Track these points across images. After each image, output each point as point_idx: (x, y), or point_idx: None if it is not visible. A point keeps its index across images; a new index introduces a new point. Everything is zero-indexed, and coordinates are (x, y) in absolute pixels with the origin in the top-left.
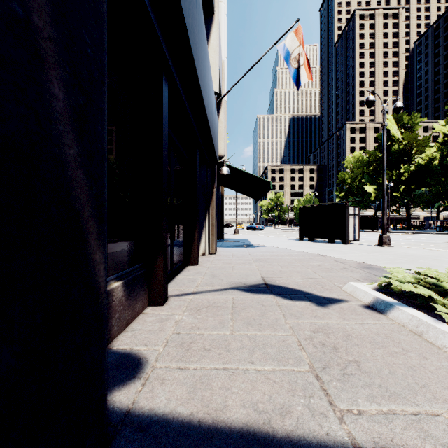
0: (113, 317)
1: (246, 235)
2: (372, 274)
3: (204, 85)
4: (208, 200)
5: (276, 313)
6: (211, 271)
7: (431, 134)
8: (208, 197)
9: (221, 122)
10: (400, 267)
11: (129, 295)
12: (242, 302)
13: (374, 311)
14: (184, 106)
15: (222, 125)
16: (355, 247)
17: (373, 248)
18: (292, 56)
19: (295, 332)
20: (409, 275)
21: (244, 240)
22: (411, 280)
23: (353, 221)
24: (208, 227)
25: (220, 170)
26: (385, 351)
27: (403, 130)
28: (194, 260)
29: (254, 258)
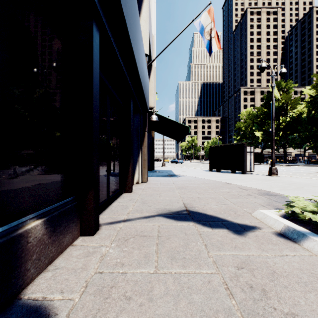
0: (29, 260)
1: (170, 167)
2: (272, 199)
3: (135, 41)
4: (141, 141)
5: (199, 244)
6: (141, 198)
7: (300, 96)
8: (141, 138)
9: (151, 82)
10: (292, 193)
11: (54, 231)
12: (167, 231)
13: (287, 239)
14: (117, 58)
15: (153, 84)
16: (251, 176)
17: (265, 177)
18: (205, 30)
19: (220, 269)
20: (309, 203)
21: (169, 171)
22: (314, 208)
23: (250, 157)
24: (141, 161)
25: (151, 117)
26: (317, 295)
27: (281, 92)
28: (128, 188)
29: (177, 186)
